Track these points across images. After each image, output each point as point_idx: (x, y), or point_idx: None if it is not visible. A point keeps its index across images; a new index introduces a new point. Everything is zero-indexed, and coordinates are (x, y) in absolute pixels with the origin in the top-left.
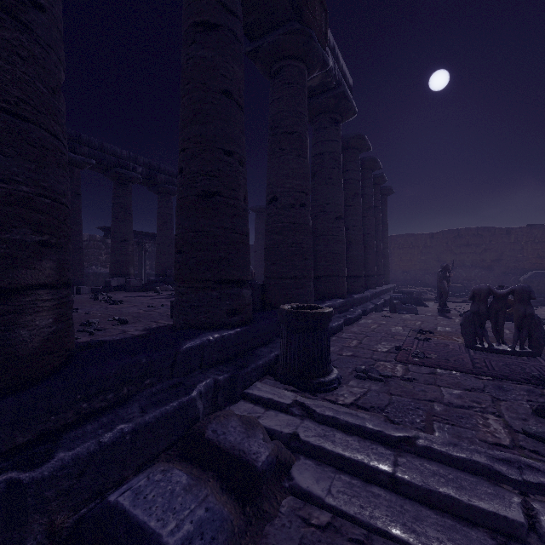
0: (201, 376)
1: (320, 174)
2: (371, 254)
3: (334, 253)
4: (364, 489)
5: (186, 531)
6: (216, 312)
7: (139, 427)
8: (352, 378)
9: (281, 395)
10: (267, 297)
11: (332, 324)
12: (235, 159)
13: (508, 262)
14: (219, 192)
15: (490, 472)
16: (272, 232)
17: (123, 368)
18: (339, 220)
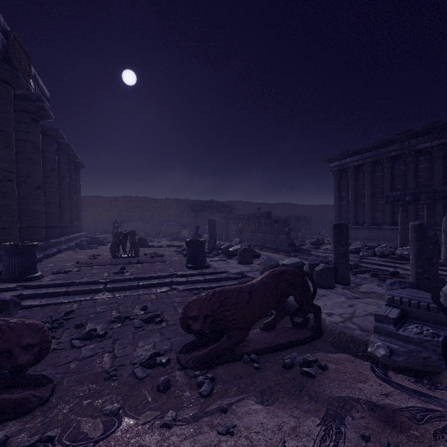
0: None
1: (22, 154)
2: (66, 211)
3: (35, 211)
4: (55, 298)
5: None
6: None
7: None
8: (50, 275)
9: (8, 286)
10: None
11: None
12: None
13: (157, 218)
14: None
15: (98, 282)
16: None
17: None
18: (39, 189)
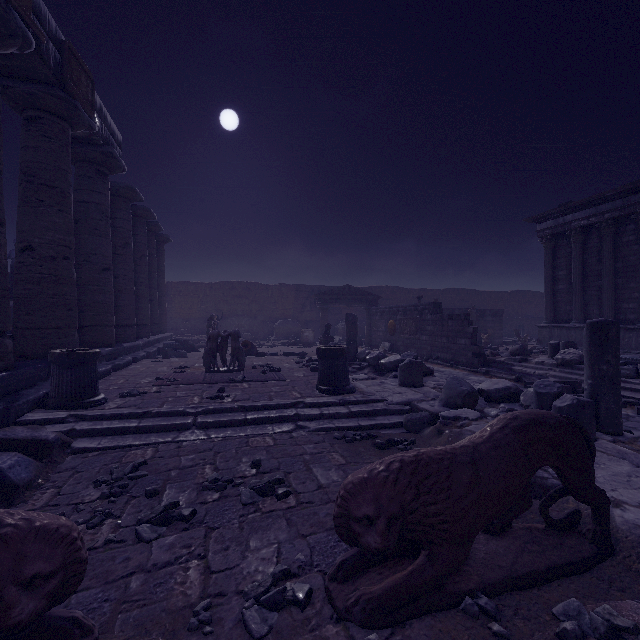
0: None
1: (85, 222)
2: (145, 303)
3: (101, 303)
4: (121, 437)
5: (10, 463)
6: None
7: None
8: (117, 398)
9: (56, 415)
10: (20, 349)
11: (100, 369)
12: None
13: (268, 312)
14: None
15: (185, 413)
16: (26, 281)
17: None
18: (107, 272)
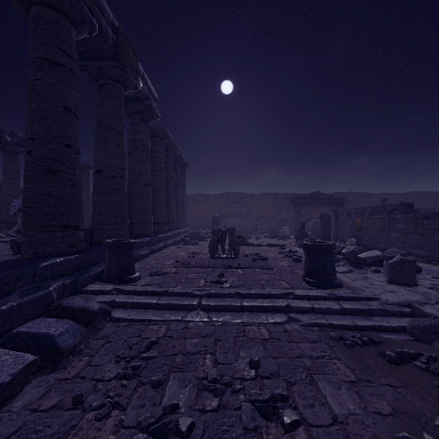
0: (53, 282)
1: (135, 154)
2: (173, 207)
3: (144, 207)
4: (144, 311)
5: (61, 330)
6: (60, 245)
7: (21, 304)
8: (148, 276)
9: (105, 287)
10: (95, 237)
11: (141, 253)
12: (73, 150)
13: (253, 214)
14: (61, 170)
15: (192, 294)
16: (98, 193)
17: (5, 276)
18: (148, 186)
